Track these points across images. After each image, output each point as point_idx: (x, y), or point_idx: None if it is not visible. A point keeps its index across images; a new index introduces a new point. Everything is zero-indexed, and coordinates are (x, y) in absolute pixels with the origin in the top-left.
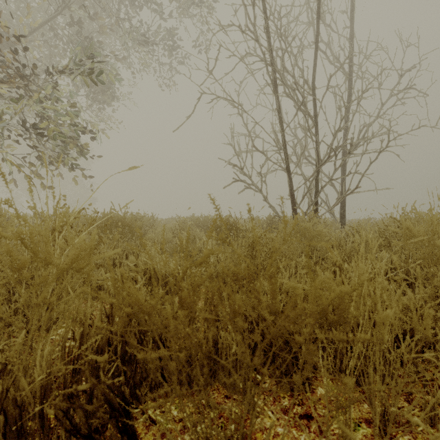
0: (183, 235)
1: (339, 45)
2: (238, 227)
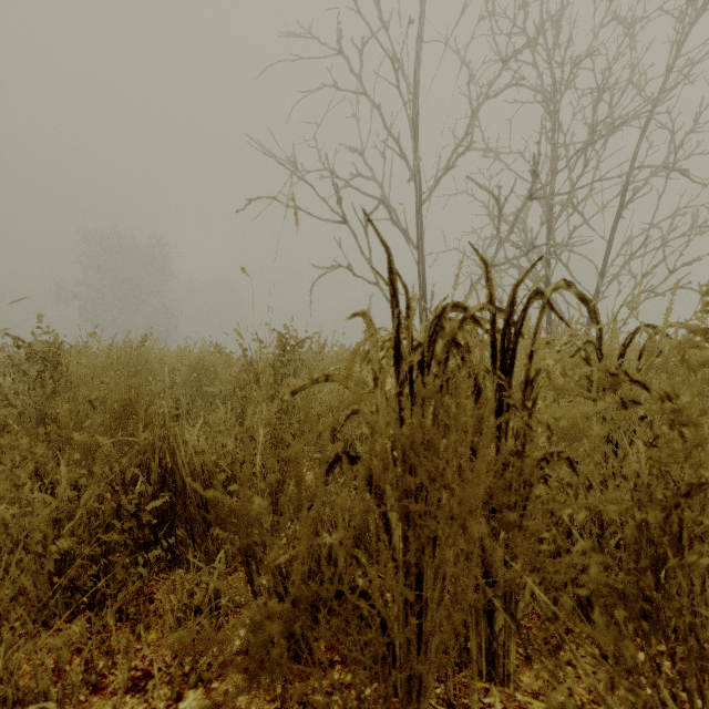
0: None
1: None
2: None
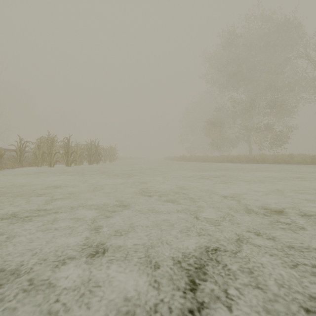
0: None
1: None
2: None
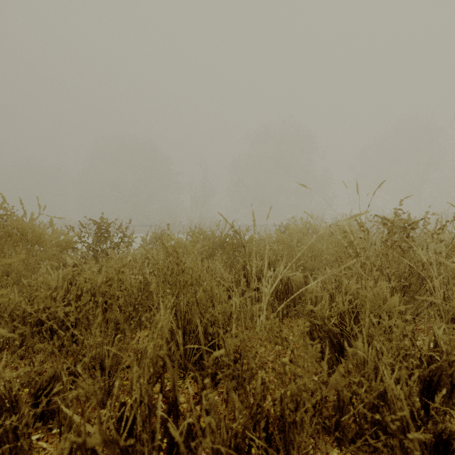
0: None
1: None
2: None
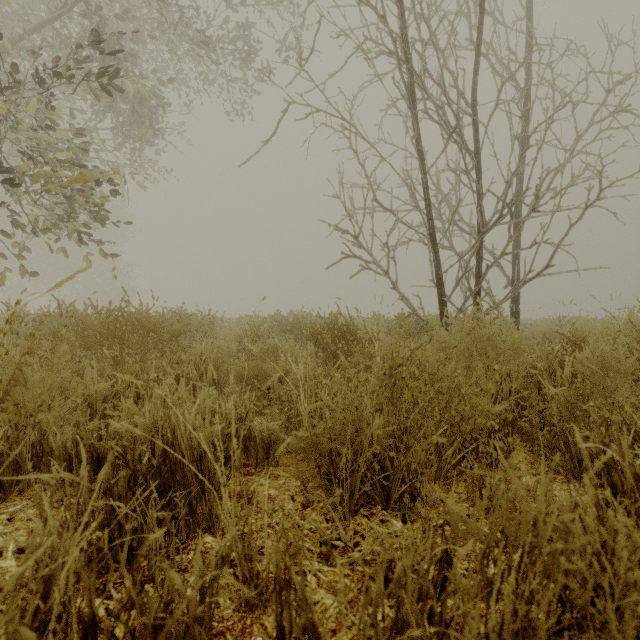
0: (256, 347)
1: (508, 46)
2: (353, 333)
